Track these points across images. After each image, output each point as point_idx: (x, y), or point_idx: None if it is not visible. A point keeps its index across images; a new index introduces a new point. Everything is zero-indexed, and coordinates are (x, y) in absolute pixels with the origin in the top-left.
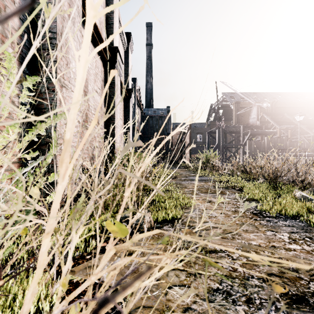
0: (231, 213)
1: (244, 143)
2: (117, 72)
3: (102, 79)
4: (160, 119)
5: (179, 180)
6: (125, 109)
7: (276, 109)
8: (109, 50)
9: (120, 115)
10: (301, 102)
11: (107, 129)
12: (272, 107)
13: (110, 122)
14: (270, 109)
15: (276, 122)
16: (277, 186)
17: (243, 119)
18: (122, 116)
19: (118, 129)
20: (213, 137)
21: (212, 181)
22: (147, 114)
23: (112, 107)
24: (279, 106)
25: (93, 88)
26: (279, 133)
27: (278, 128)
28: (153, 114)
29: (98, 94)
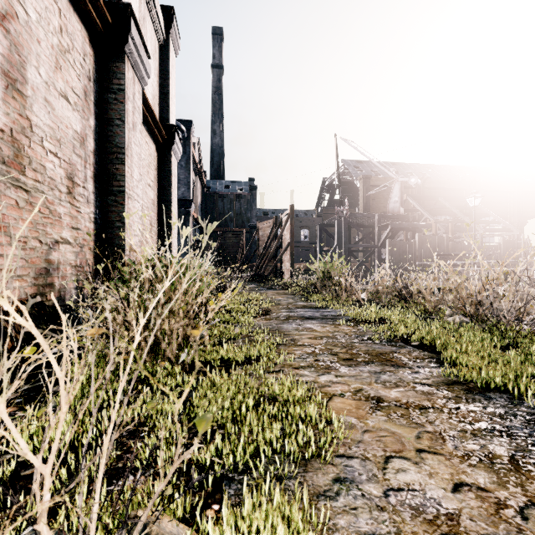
0: (491, 482)
1: (381, 245)
2: (134, 70)
3: (89, 75)
4: (236, 200)
5: (276, 320)
6: (162, 167)
7: (425, 191)
8: (110, 10)
9: (149, 178)
10: (462, 180)
11: (104, 200)
12: (420, 186)
13: (111, 185)
14: (417, 189)
15: (428, 211)
16: (504, 336)
17: (376, 205)
18: (153, 180)
19: (137, 203)
20: (328, 234)
21: (350, 323)
22: (213, 190)
23: (117, 149)
24: (430, 185)
25: (50, 83)
26: (434, 228)
27: (433, 220)
28: (225, 191)
29: (71, 106)
